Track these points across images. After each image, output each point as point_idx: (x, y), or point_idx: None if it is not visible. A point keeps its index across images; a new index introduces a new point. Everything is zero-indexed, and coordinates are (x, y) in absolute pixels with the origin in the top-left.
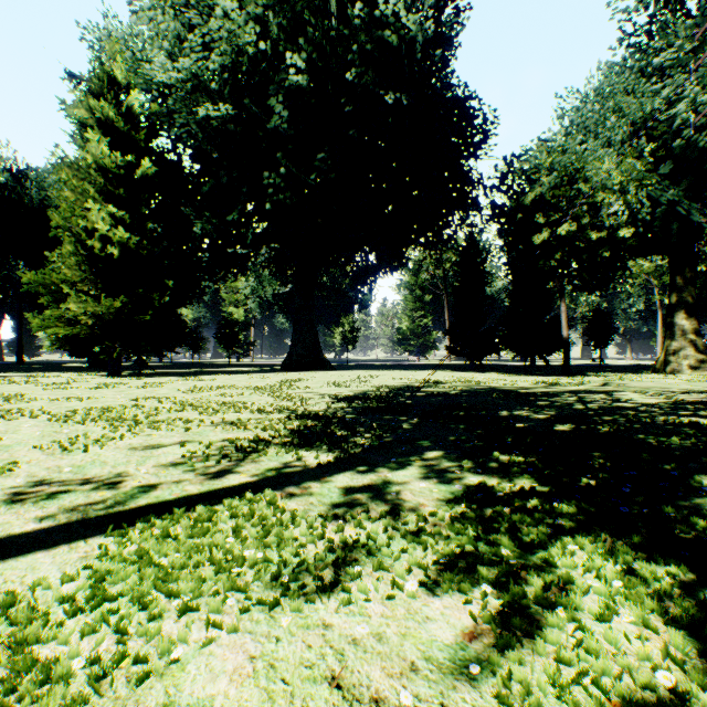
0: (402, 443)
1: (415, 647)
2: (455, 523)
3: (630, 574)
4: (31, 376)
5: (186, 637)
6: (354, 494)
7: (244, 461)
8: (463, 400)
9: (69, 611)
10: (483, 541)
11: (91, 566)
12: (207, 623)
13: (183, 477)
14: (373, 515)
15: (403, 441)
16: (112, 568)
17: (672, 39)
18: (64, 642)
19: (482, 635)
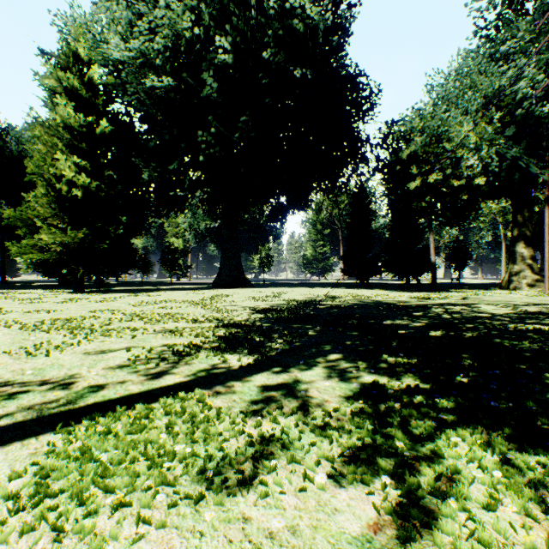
0: (309, 347)
1: (326, 540)
2: (355, 417)
3: (506, 464)
4: (11, 292)
5: (117, 535)
6: (269, 392)
7: (179, 363)
8: (355, 311)
9: (11, 509)
10: (379, 434)
11: (38, 462)
12: (137, 519)
13: (127, 378)
14: (286, 411)
15: (309, 345)
16: (56, 465)
17: (514, 32)
18: (3, 541)
19: (385, 527)
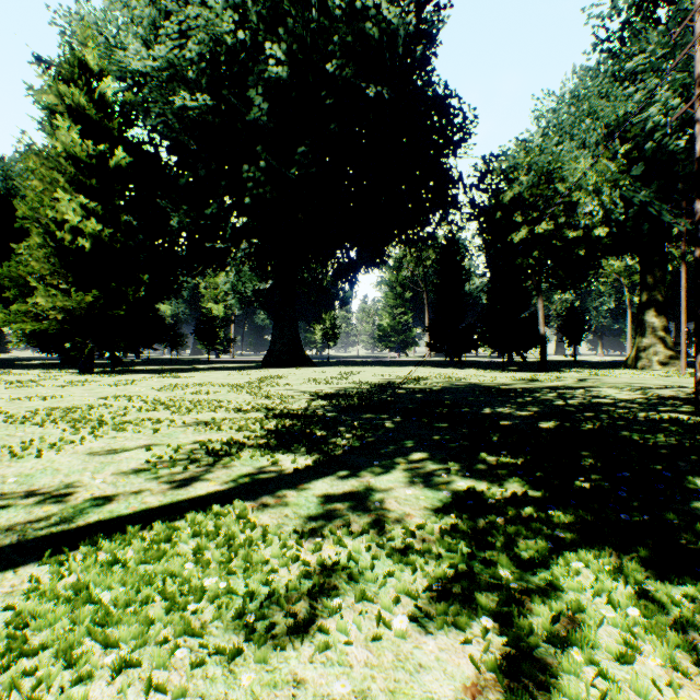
0: (385, 444)
1: None
2: (446, 536)
3: (644, 598)
4: None
5: None
6: (333, 503)
7: (215, 466)
8: (445, 397)
9: None
10: (478, 560)
11: (13, 606)
12: (147, 687)
13: (144, 487)
14: (355, 529)
15: (386, 441)
16: (38, 609)
17: (643, 45)
18: None
19: (486, 689)
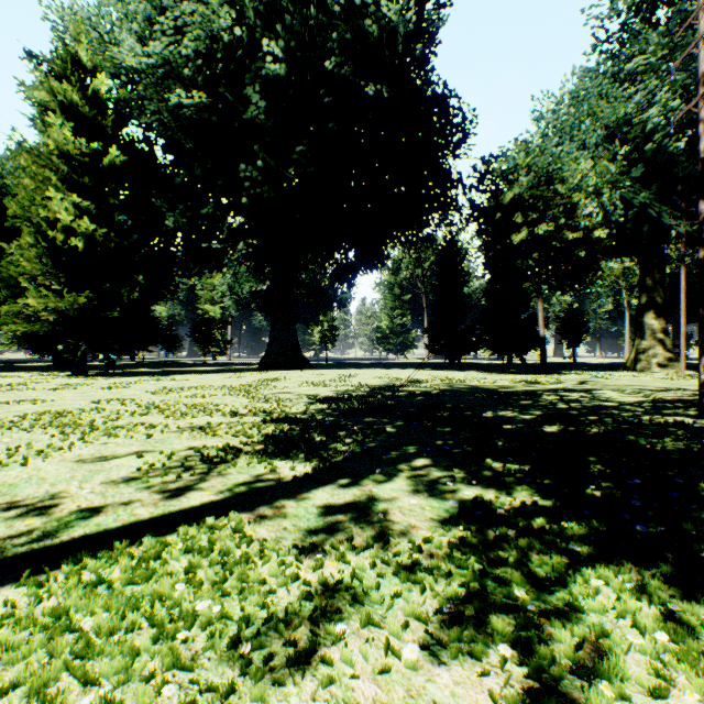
0: (387, 449)
1: None
2: (454, 551)
3: (670, 619)
4: None
5: None
6: (335, 515)
7: (210, 474)
8: (446, 400)
9: None
10: (490, 577)
11: None
12: None
13: (135, 497)
14: (358, 543)
15: (388, 447)
16: (11, 639)
17: (643, 46)
18: None
19: None
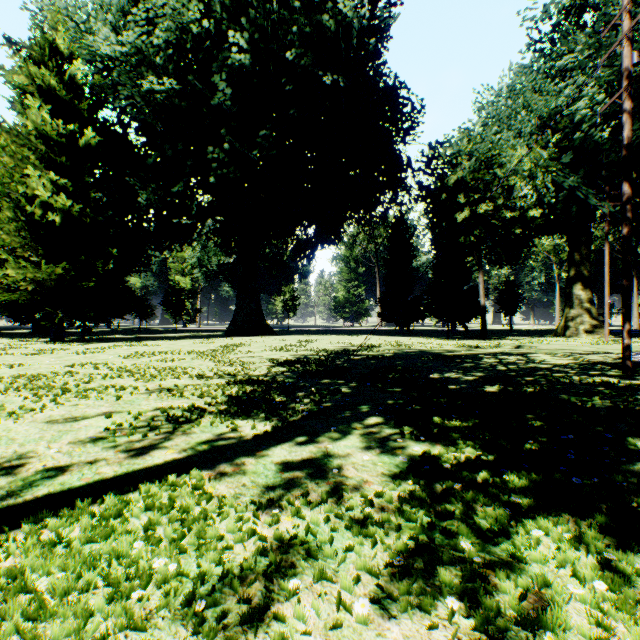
0: (342, 408)
1: None
2: (404, 504)
3: (607, 568)
4: None
5: None
6: (292, 471)
7: (174, 433)
8: (396, 363)
9: None
10: (438, 530)
11: None
12: None
13: (101, 456)
14: (313, 498)
15: (343, 406)
16: None
17: (572, 45)
18: None
19: None
